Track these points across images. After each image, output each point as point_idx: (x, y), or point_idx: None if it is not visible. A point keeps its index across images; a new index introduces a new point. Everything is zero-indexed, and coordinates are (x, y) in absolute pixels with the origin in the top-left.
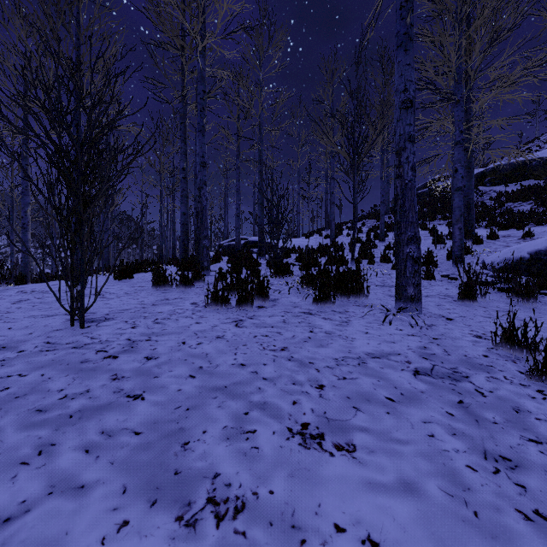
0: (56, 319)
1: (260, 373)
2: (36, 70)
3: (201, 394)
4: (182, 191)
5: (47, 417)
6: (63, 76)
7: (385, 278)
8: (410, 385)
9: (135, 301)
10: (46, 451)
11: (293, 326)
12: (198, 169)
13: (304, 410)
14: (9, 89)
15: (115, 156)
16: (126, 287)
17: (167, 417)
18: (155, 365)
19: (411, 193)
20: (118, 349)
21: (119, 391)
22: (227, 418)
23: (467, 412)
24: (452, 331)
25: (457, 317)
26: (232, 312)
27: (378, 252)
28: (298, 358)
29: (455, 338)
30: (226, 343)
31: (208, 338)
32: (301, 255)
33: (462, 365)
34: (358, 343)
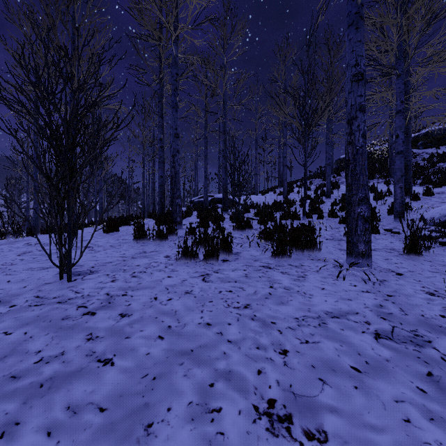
0: (49, 271)
1: (225, 334)
2: (28, 57)
3: (168, 359)
4: (159, 157)
5: (19, 386)
6: (51, 61)
7: (333, 231)
8: (374, 352)
9: (118, 254)
10: (9, 433)
11: (254, 280)
12: (172, 140)
13: (270, 382)
14: (24, 78)
15: (97, 131)
16: (112, 240)
17: (134, 388)
18: (128, 323)
19: (362, 158)
20: (97, 304)
21: (91, 354)
22: (192, 391)
23: (439, 388)
24: (404, 287)
25: (406, 272)
26: (199, 265)
27: (325, 207)
28: (261, 317)
29: (409, 296)
30: (194, 299)
31: (177, 293)
32: (259, 210)
33: (422, 327)
34: (316, 300)
